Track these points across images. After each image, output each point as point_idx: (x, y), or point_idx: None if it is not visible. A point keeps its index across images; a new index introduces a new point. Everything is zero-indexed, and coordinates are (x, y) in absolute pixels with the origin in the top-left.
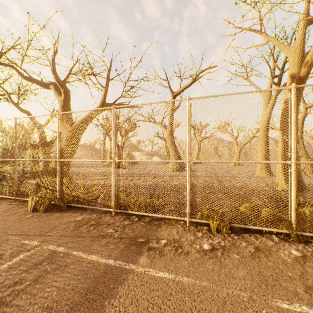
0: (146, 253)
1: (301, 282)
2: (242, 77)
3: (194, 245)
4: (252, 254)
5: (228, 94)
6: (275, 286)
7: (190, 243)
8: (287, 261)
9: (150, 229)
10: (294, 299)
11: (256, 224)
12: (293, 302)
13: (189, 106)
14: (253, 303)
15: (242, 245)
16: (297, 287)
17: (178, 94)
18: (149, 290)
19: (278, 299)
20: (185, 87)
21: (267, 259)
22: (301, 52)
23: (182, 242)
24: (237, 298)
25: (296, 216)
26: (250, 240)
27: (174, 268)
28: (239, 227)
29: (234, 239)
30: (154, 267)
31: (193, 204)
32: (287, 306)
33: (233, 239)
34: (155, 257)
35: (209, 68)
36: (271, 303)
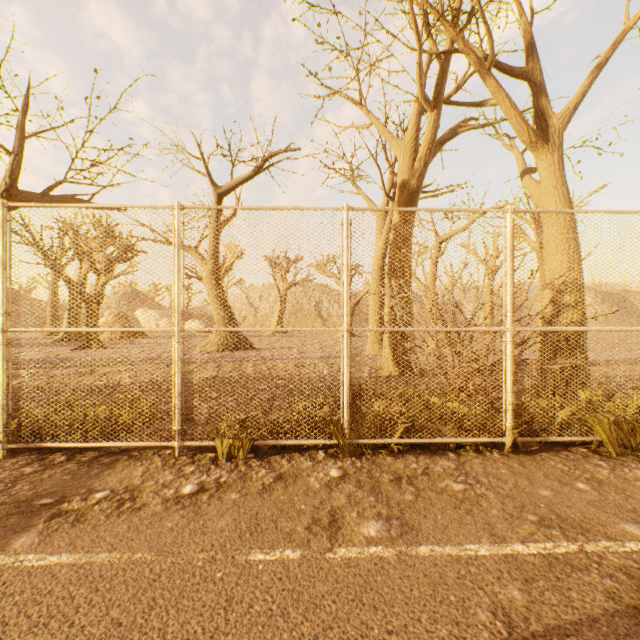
0: (43, 525)
1: (310, 515)
2: (345, 176)
3: (165, 490)
4: (265, 486)
5: (251, 208)
6: (266, 530)
7: (161, 488)
8: (314, 488)
9: (85, 475)
10: (283, 542)
11: (302, 436)
12: (278, 548)
13: (179, 221)
14: (210, 566)
15: (258, 476)
16: (299, 525)
17: (229, 191)
18: (2, 597)
19: (257, 549)
20: (242, 180)
21: (284, 491)
22: (413, 153)
23: (143, 490)
24: (187, 564)
25: (350, 416)
26: (277, 465)
27: (92, 542)
28: (268, 445)
29: (250, 468)
30: (43, 549)
31: (189, 412)
32: (263, 556)
33: (248, 468)
34: (59, 529)
35: (286, 151)
36: (241, 558)
